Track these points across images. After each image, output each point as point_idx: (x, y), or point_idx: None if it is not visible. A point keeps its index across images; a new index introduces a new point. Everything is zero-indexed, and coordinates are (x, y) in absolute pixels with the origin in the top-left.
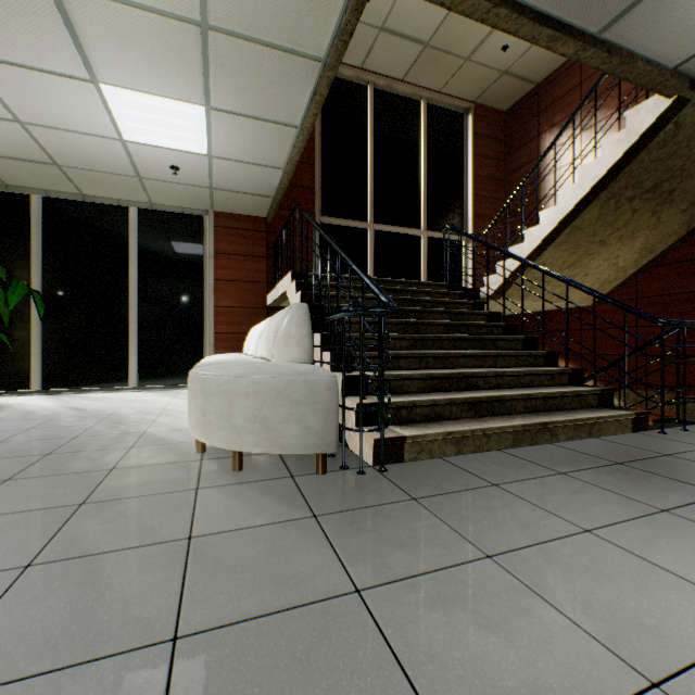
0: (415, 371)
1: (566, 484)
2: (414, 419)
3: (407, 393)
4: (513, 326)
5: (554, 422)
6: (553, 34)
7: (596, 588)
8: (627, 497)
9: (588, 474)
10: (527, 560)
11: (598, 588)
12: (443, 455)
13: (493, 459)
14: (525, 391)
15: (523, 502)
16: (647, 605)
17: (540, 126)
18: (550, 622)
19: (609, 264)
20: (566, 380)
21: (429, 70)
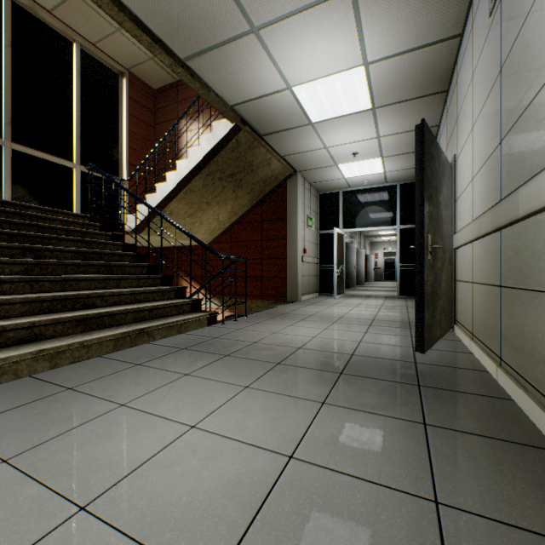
0: (20, 296)
1: (135, 373)
2: (5, 344)
3: (6, 318)
4: (143, 255)
5: (151, 327)
6: (151, 42)
7: (95, 449)
8: (171, 372)
9: (158, 360)
10: (47, 449)
11: (96, 448)
12: (34, 373)
13: (88, 366)
14: (136, 306)
15: (87, 396)
16: (125, 447)
17: (179, 112)
18: (24, 499)
19: (215, 218)
20: (174, 295)
21: (81, 18)
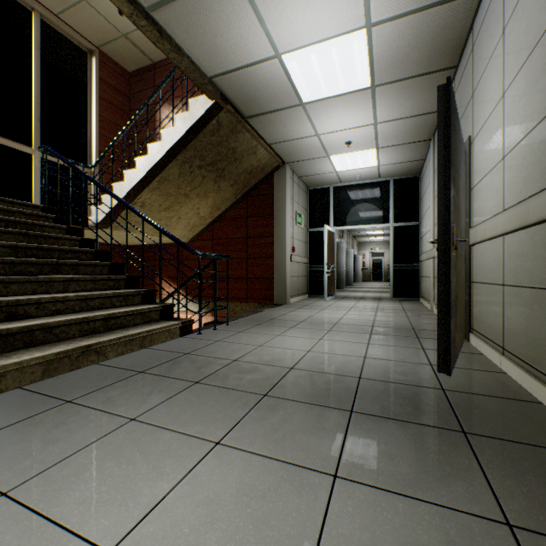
0: None
1: (57, 418)
2: None
3: None
4: (105, 253)
5: (101, 343)
6: None
7: None
8: (111, 414)
9: (99, 393)
10: None
11: None
12: None
13: None
14: (85, 314)
15: None
16: None
17: (156, 97)
18: None
19: (195, 213)
20: (140, 300)
21: None
